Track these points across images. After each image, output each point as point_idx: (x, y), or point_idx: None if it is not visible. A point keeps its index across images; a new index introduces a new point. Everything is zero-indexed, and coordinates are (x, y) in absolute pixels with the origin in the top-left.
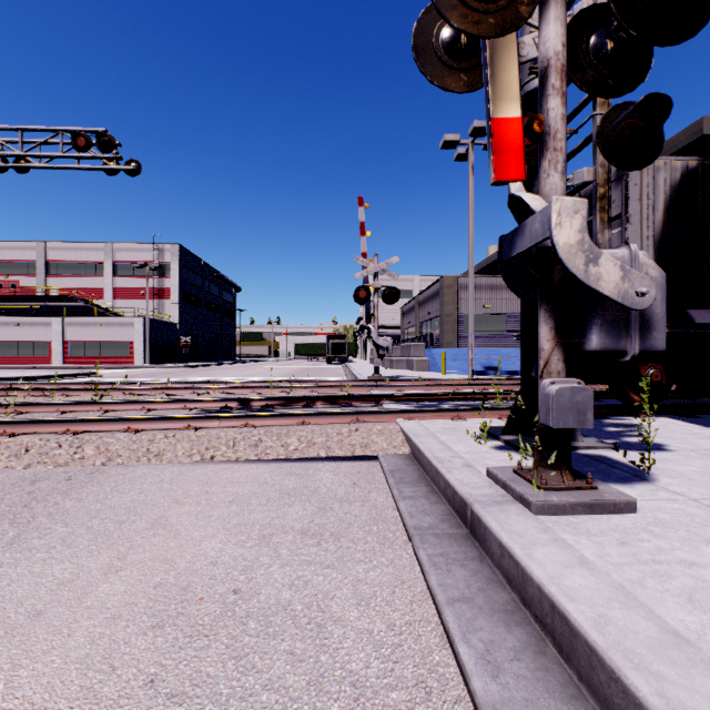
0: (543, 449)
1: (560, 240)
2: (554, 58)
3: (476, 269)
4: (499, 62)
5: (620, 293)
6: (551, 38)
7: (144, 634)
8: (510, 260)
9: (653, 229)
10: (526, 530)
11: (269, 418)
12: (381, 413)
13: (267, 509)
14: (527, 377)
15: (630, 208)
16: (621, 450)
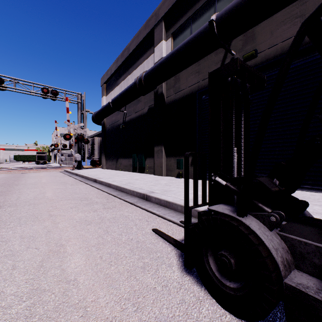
0: (73, 167)
1: (73, 153)
2: (74, 141)
3: (99, 132)
4: (70, 140)
5: (77, 157)
6: (74, 139)
7: (46, 174)
8: (72, 153)
9: (99, 146)
10: (69, 170)
11: (43, 169)
12: (61, 168)
13: (49, 173)
14: (78, 163)
15: (95, 143)
16: (86, 169)
